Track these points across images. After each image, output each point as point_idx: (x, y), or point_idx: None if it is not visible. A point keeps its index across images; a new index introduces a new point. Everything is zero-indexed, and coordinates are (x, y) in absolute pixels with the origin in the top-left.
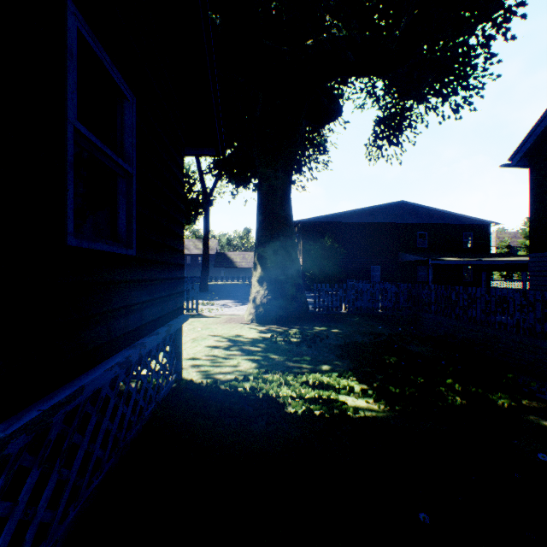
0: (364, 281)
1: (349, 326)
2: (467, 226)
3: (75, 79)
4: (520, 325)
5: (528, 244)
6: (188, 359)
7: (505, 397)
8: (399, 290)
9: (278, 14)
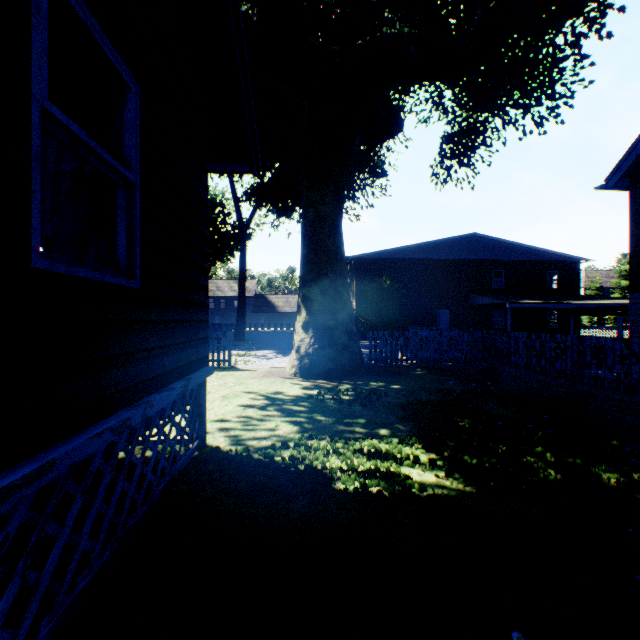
0: (429, 328)
1: (413, 382)
2: (552, 262)
3: (45, 43)
4: (620, 380)
5: (629, 283)
6: (215, 421)
7: (611, 471)
8: (472, 338)
9: (326, 9)
